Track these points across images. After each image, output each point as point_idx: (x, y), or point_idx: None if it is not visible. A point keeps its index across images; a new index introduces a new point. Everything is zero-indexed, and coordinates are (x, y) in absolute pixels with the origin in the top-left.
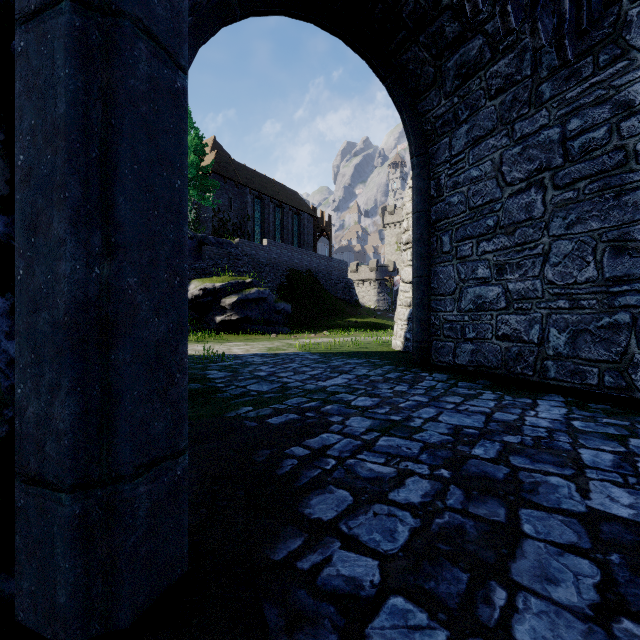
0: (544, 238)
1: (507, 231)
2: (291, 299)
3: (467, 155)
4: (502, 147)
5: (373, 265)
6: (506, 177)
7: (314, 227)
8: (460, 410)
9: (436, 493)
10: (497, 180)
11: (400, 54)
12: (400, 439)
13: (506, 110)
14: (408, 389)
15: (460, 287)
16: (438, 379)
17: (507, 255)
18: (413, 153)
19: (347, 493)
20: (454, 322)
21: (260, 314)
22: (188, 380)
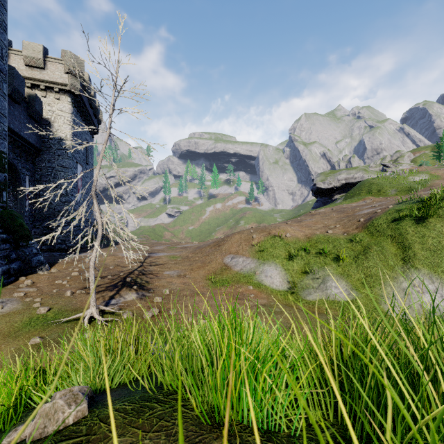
0: None
1: None
2: None
3: None
4: None
5: None
6: None
7: None
8: None
9: None
10: None
11: None
12: None
13: None
14: None
15: None
16: None
17: None
18: None
19: None
20: None
21: None
22: None
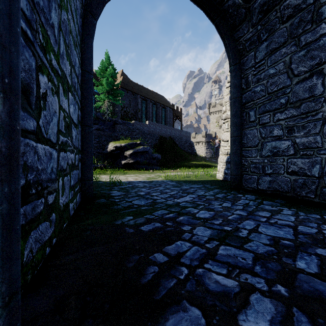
0: (323, 108)
1: (295, 105)
2: (161, 152)
3: (266, 61)
4: (291, 52)
5: (204, 134)
6: (294, 71)
7: (173, 114)
8: (272, 223)
9: (282, 318)
10: (287, 74)
11: (224, 3)
12: (235, 248)
13: (294, 28)
14: (231, 205)
15: (261, 142)
16: (249, 199)
17: (295, 121)
18: (231, 63)
19: (199, 312)
20: (257, 163)
21: (144, 159)
22: (99, 197)
